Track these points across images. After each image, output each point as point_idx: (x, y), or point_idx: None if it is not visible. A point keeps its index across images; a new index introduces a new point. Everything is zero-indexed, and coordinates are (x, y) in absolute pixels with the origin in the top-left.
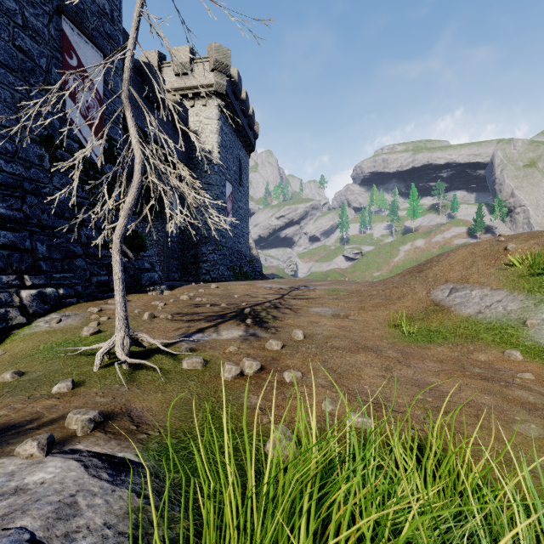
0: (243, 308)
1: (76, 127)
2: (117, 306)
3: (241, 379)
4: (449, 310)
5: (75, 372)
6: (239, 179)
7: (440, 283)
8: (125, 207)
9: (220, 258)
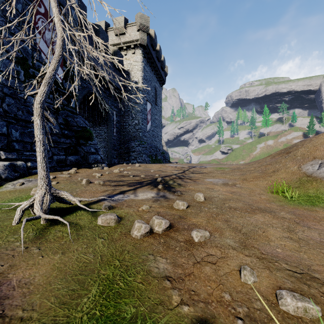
0: (156, 178)
1: (43, 54)
2: (38, 166)
3: (150, 237)
4: (322, 180)
5: None
6: (155, 101)
7: (309, 160)
8: (45, 76)
9: (143, 149)
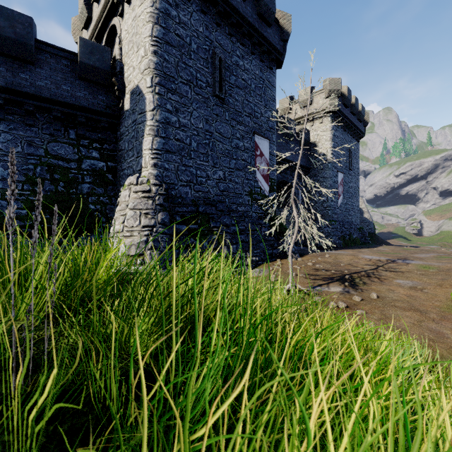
0: (345, 275)
1: (259, 182)
2: (290, 274)
3: (337, 309)
4: None
5: None
6: (349, 166)
7: None
8: (293, 240)
9: (332, 231)
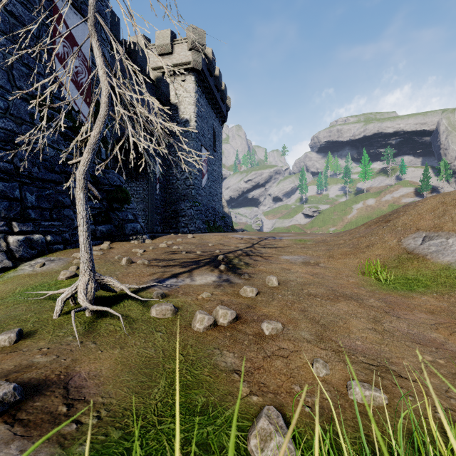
0: (216, 256)
1: (65, 90)
2: (81, 248)
3: (214, 330)
4: (424, 258)
5: (32, 319)
6: (213, 146)
7: (411, 232)
8: (89, 141)
9: (197, 213)
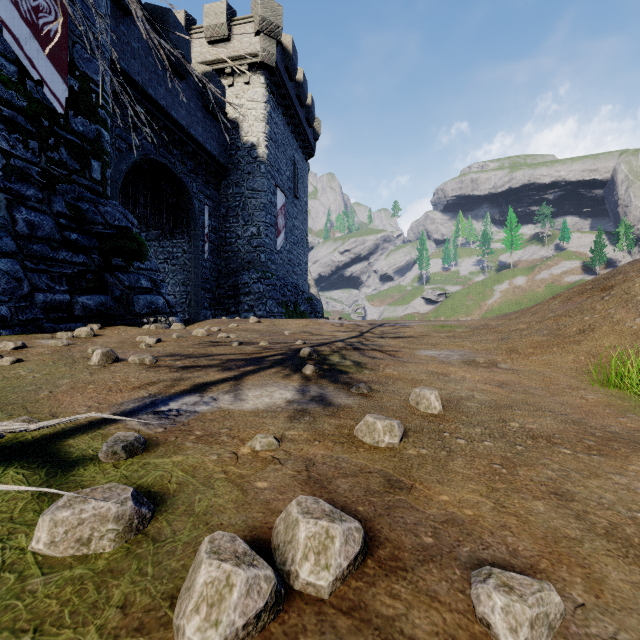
0: (298, 349)
1: (9, 35)
2: None
3: None
4: None
5: None
6: (294, 189)
7: None
8: None
9: (268, 290)
